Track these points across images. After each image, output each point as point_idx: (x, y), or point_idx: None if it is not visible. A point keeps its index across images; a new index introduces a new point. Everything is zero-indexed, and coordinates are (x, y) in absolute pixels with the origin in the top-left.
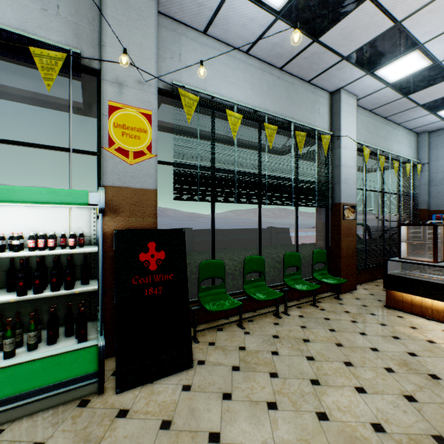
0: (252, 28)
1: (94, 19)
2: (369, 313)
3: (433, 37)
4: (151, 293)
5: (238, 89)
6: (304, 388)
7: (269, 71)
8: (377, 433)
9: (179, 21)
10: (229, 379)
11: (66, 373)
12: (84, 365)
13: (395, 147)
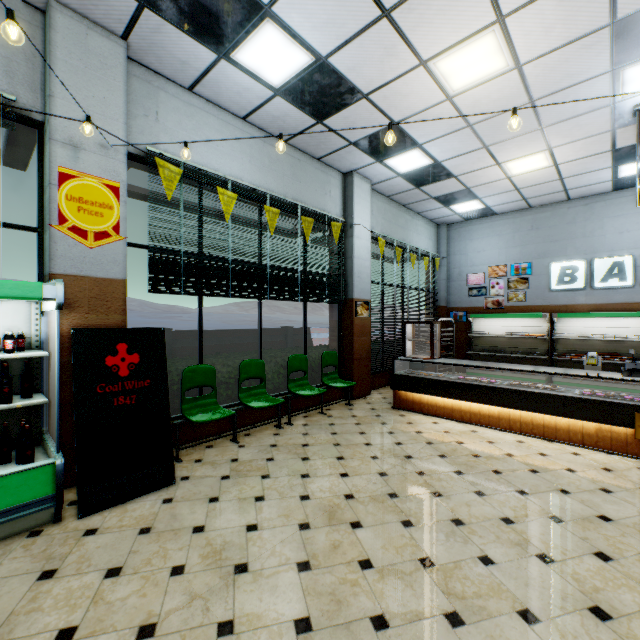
0: (249, 97)
1: (35, 55)
2: (375, 415)
3: (429, 140)
4: (122, 403)
5: (233, 162)
6: (294, 482)
7: (272, 143)
8: (348, 500)
9: (156, 72)
10: (217, 487)
11: (12, 498)
12: (37, 487)
13: (415, 238)
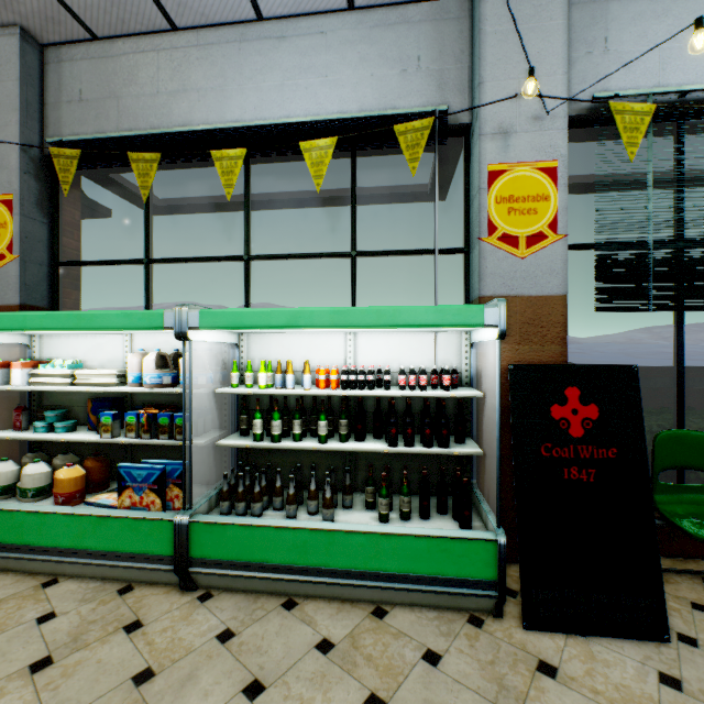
0: None
1: (462, 52)
2: None
3: None
4: (574, 477)
5: None
6: None
7: None
8: None
9: None
10: None
11: (454, 567)
12: (477, 565)
13: None
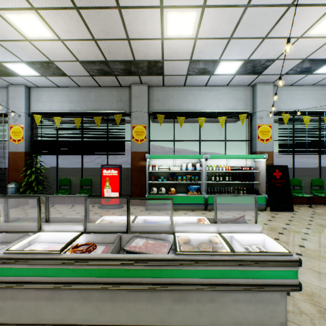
0: (317, 79)
1: (250, 98)
2: None
3: None
4: (277, 185)
5: (307, 103)
6: None
7: (325, 89)
8: None
9: (279, 85)
10: (311, 215)
11: (258, 201)
12: (262, 201)
13: None
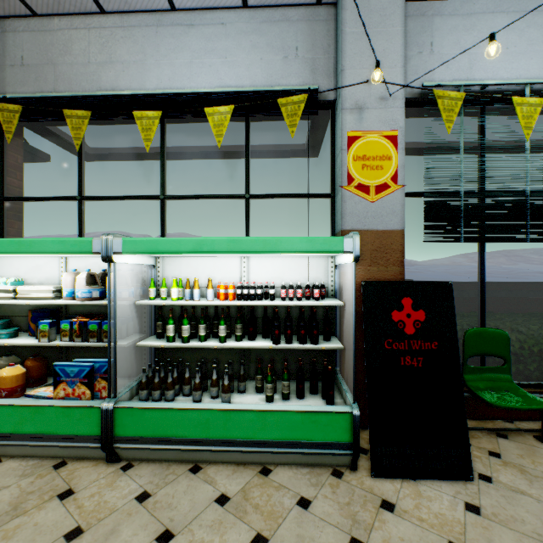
0: None
1: (329, 46)
2: None
3: None
4: (408, 364)
5: (530, 60)
6: None
7: None
8: None
9: None
10: None
11: (321, 434)
12: (338, 431)
13: None
